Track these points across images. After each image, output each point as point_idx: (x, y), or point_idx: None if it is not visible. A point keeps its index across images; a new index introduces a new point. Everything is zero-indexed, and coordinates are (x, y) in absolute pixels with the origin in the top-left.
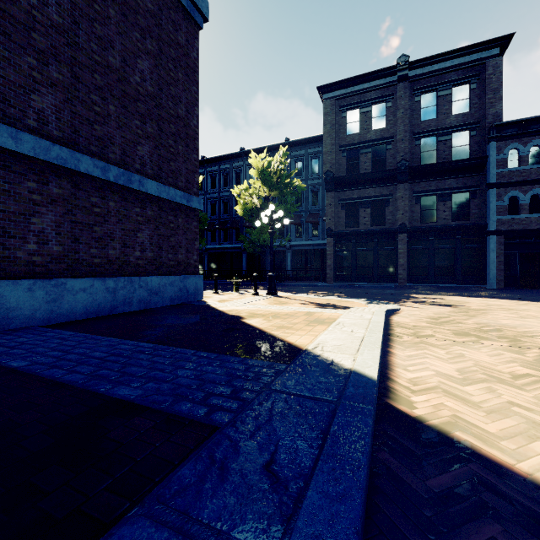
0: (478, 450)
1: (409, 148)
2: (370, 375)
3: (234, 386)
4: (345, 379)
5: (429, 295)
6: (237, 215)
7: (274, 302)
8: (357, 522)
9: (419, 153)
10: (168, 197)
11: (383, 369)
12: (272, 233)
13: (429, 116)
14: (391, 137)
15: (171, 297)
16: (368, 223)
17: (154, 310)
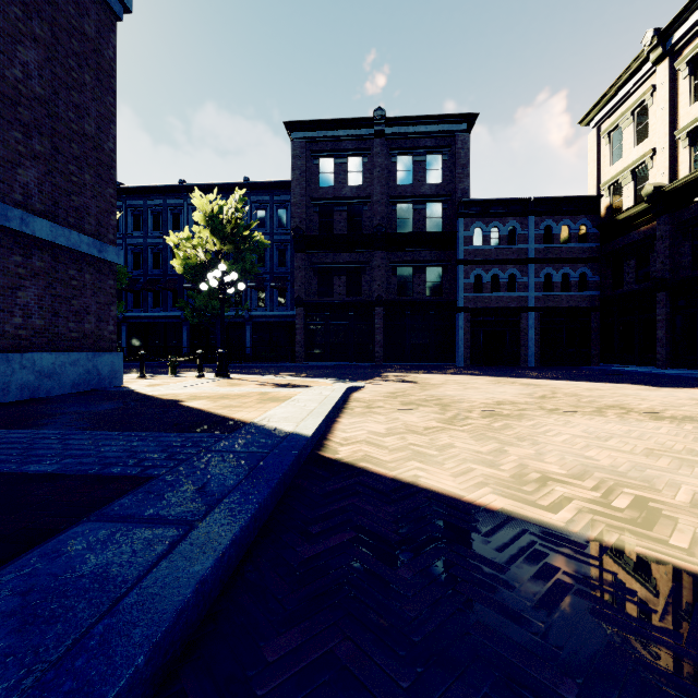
0: (370, 470)
1: (386, 213)
2: (306, 434)
3: (170, 453)
4: (283, 438)
5: (401, 373)
6: (175, 272)
7: (224, 384)
8: (261, 499)
9: (396, 220)
10: (68, 243)
11: (324, 433)
12: (223, 300)
13: (406, 181)
14: (368, 197)
15: (74, 382)
16: (343, 293)
17: (47, 398)
